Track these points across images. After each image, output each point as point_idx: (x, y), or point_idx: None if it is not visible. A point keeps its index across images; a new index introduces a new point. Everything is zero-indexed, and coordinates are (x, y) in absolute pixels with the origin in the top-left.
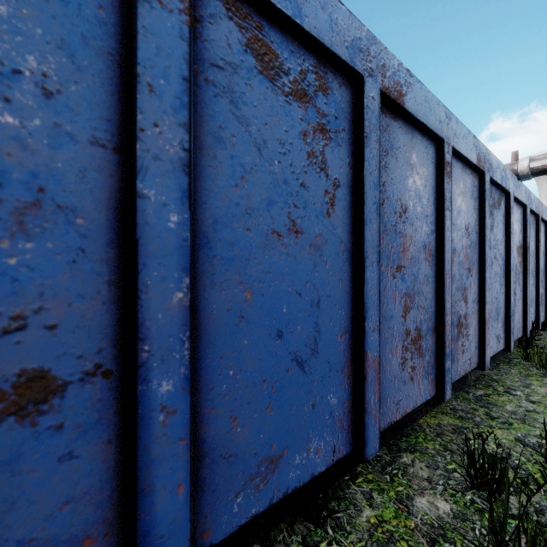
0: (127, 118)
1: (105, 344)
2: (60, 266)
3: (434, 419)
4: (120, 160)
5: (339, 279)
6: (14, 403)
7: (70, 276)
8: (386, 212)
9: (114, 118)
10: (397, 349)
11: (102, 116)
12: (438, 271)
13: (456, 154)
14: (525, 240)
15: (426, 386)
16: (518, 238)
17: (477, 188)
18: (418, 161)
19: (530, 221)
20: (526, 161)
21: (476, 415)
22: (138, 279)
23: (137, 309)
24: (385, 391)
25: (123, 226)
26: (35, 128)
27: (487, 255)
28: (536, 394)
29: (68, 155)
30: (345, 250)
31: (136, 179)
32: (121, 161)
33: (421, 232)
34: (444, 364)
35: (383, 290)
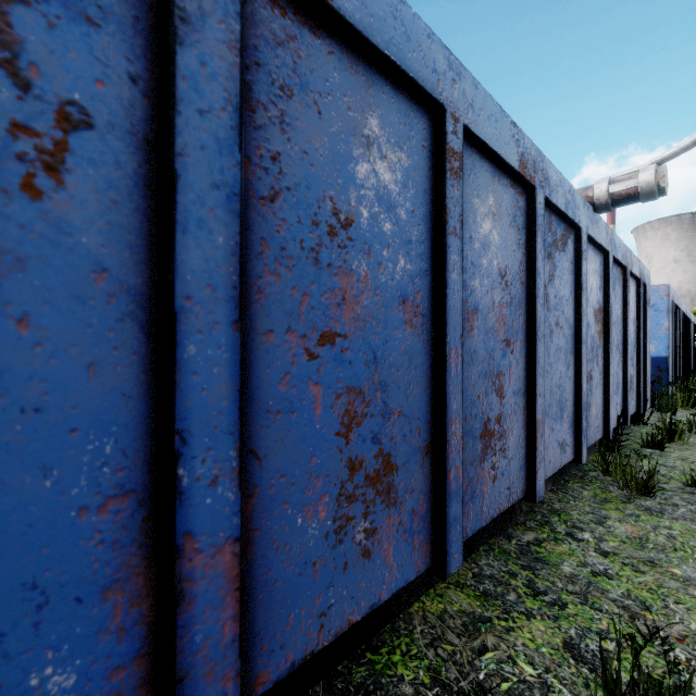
0: None
1: None
2: None
3: (439, 601)
4: None
5: (90, 364)
6: None
7: None
8: (286, 218)
9: None
10: (324, 504)
11: None
12: (436, 344)
13: (478, 144)
14: (606, 301)
15: (406, 558)
16: (596, 298)
17: (523, 212)
18: (385, 136)
19: (614, 275)
20: (605, 184)
21: (511, 589)
22: None
23: None
24: (284, 597)
25: None
26: None
27: (540, 320)
28: (612, 537)
29: None
30: (120, 292)
31: None
32: None
33: (394, 271)
34: (446, 512)
35: (275, 384)
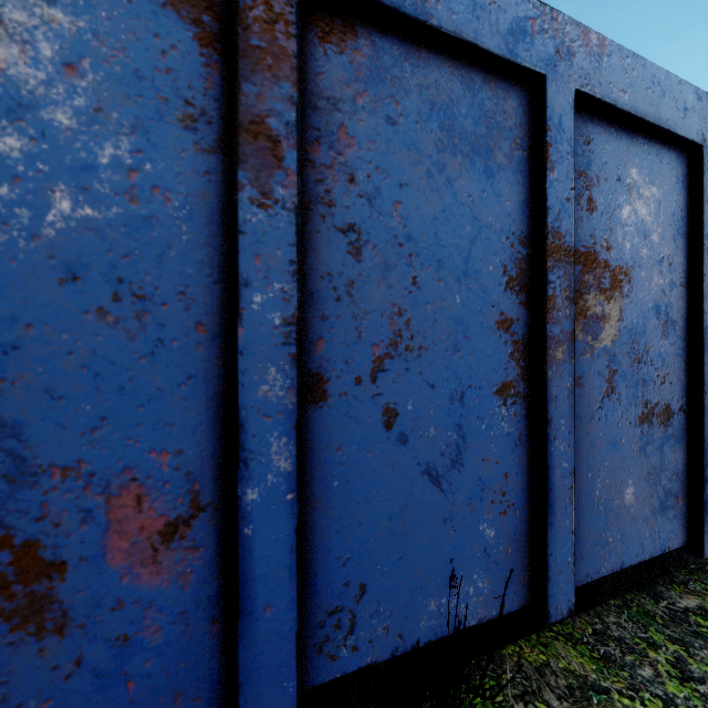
0: (688, 267)
1: (682, 394)
2: (671, 352)
3: None
4: (687, 292)
5: None
6: (662, 419)
7: (674, 357)
8: None
9: (685, 269)
10: None
11: (682, 270)
12: None
13: None
14: None
15: None
16: None
17: None
18: None
19: None
20: None
21: None
22: (704, 359)
23: (703, 376)
24: None
25: (687, 329)
26: (666, 283)
27: None
28: None
29: (673, 294)
30: None
31: (703, 303)
32: (687, 292)
33: None
34: None
35: None
